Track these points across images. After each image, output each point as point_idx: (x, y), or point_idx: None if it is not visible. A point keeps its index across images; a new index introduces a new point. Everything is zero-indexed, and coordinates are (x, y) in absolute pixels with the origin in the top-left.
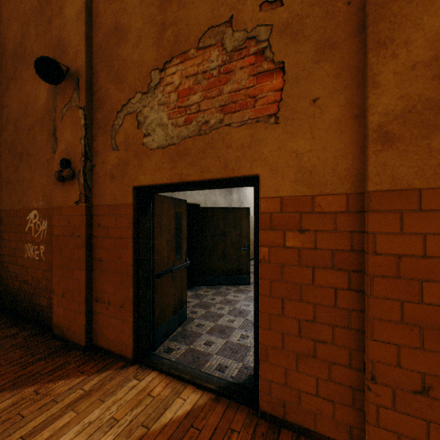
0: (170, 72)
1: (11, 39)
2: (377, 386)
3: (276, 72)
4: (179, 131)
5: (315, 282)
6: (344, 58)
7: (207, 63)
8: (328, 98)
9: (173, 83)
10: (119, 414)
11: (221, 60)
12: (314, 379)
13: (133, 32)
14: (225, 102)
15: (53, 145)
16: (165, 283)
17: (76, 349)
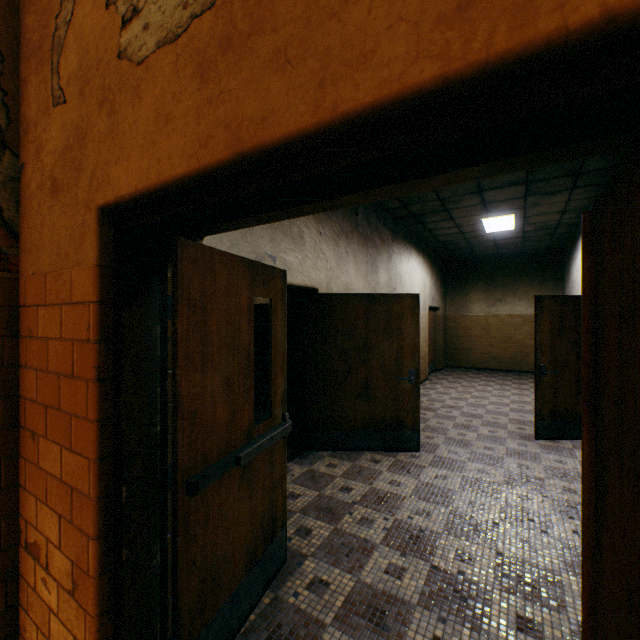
0: None
1: None
2: None
3: None
4: None
5: None
6: None
7: None
8: None
9: None
10: None
11: None
12: None
13: None
14: None
15: None
16: (219, 497)
17: None
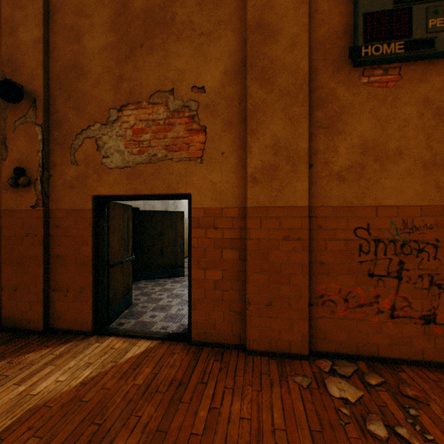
0: (126, 114)
1: None
2: (251, 307)
3: (201, 132)
4: (134, 158)
5: (223, 257)
6: (237, 133)
7: (156, 115)
8: (230, 153)
9: (129, 122)
10: (92, 360)
11: (166, 115)
12: (222, 313)
13: (92, 74)
14: (169, 144)
15: (2, 152)
16: (116, 272)
17: (33, 335)
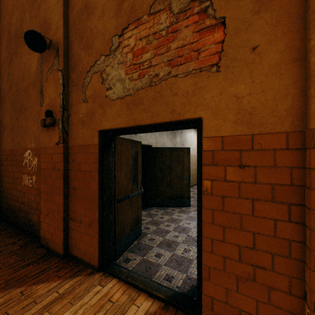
0: (127, 36)
1: (13, 24)
2: None
3: (217, 26)
4: (134, 84)
5: (254, 213)
6: (283, 7)
7: (157, 25)
8: (268, 45)
9: (129, 45)
10: None
11: (168, 22)
12: (254, 301)
13: (98, 8)
14: (172, 57)
15: (40, 100)
16: (124, 207)
17: (56, 256)
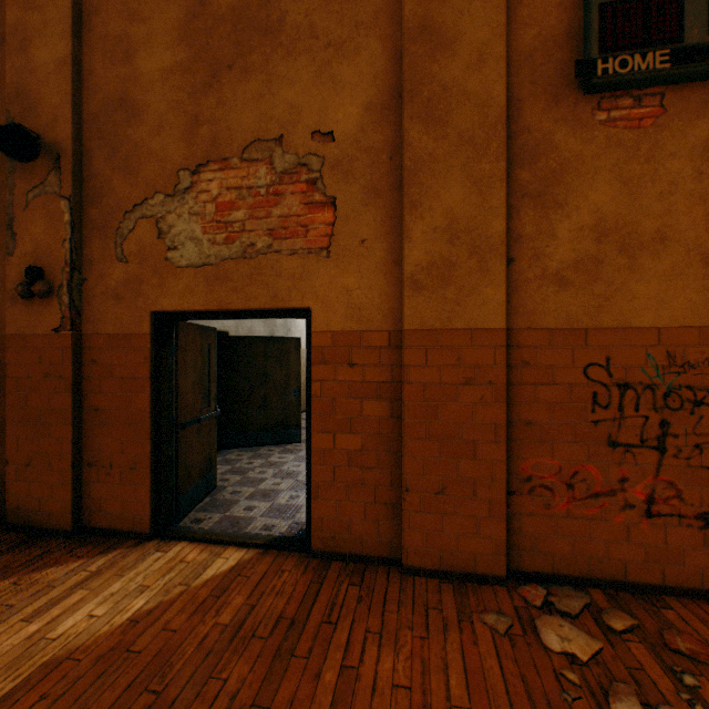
0: (206, 178)
1: None
2: (410, 495)
3: (327, 206)
4: (218, 250)
5: (363, 414)
6: (387, 208)
7: (253, 179)
8: (375, 241)
9: (210, 192)
10: (149, 582)
11: (270, 180)
12: (363, 505)
13: (151, 114)
14: (275, 227)
15: (7, 243)
16: (191, 437)
17: (56, 537)
